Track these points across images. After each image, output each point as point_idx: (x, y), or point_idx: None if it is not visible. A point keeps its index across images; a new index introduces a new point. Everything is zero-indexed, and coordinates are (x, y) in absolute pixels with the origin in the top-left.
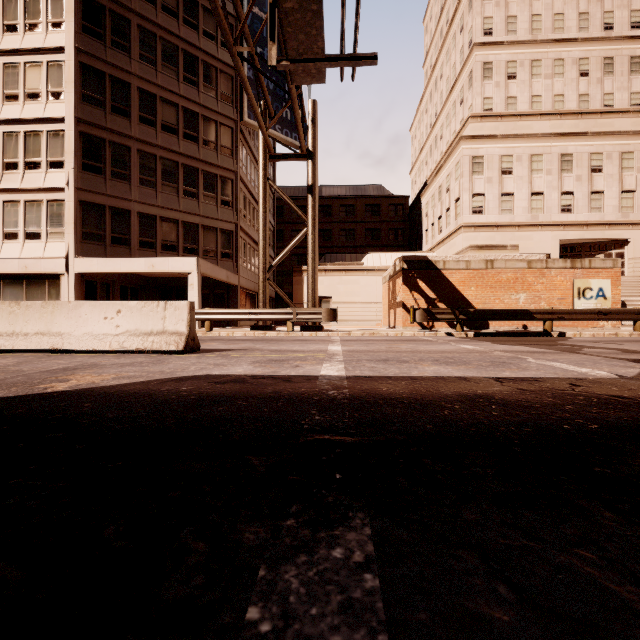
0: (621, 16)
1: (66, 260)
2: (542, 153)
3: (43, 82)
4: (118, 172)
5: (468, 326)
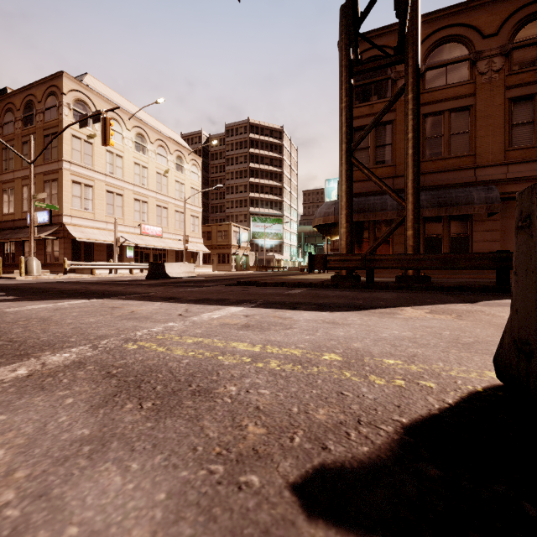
0: None
1: None
2: None
3: None
4: None
5: None
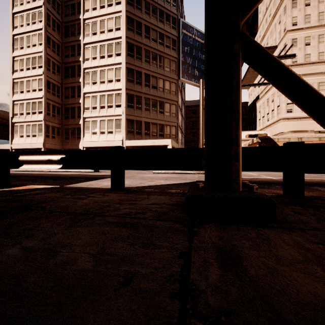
0: None
1: (122, 141)
2: (324, 81)
3: (114, 76)
4: (138, 106)
5: None
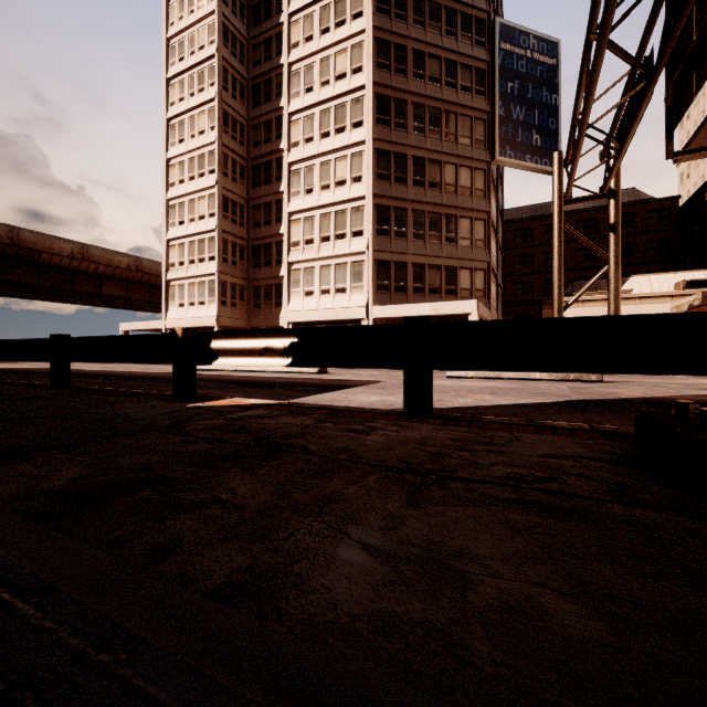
0: None
1: (366, 308)
2: None
3: (348, 171)
4: (398, 231)
5: None
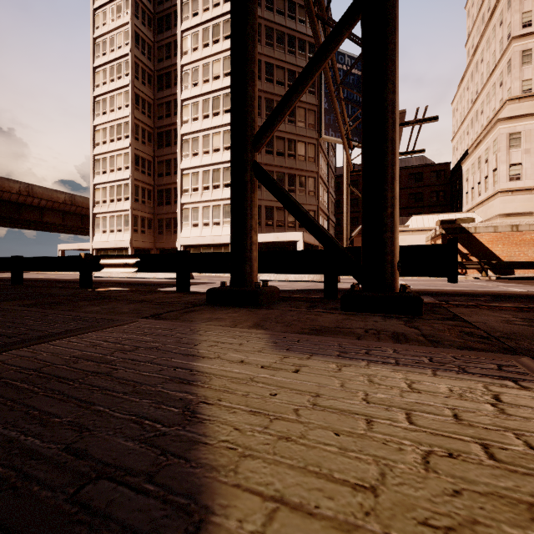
0: None
1: None
2: None
3: (221, 142)
4: None
5: (495, 273)
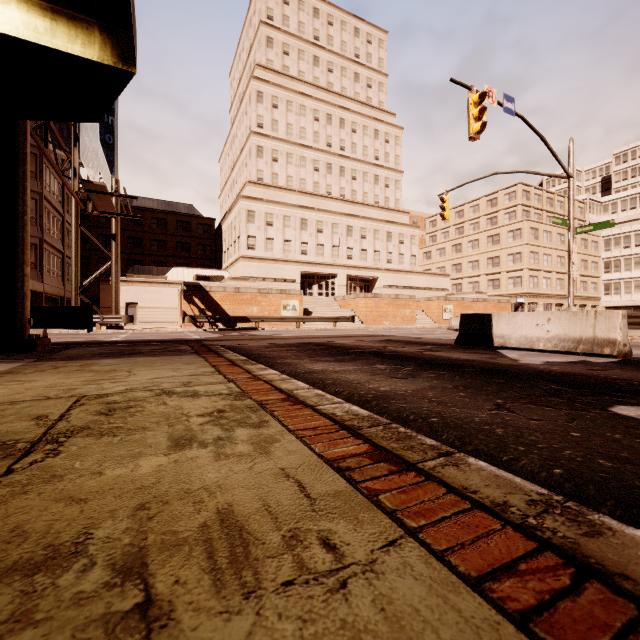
0: (336, 141)
1: None
2: (291, 216)
3: None
4: None
5: (225, 325)
